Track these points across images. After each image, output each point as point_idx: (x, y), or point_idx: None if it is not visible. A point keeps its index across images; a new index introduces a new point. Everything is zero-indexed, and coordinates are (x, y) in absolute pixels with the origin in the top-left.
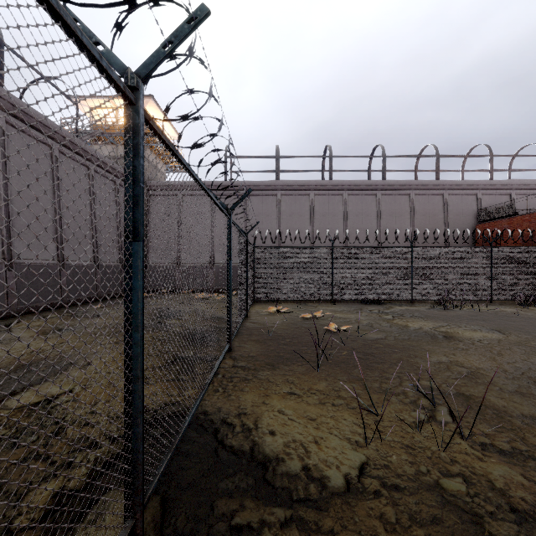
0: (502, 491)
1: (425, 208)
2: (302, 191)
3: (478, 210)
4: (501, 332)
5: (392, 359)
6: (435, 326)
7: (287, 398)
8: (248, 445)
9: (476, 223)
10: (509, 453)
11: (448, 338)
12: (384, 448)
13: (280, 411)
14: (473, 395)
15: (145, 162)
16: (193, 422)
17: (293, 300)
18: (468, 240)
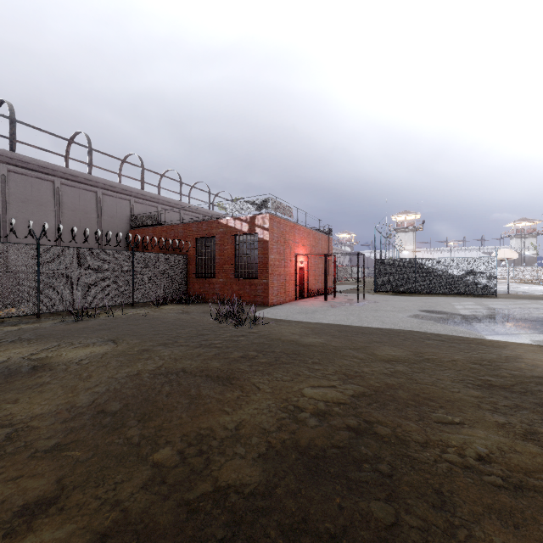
0: None
1: (76, 203)
2: None
3: (132, 216)
4: (115, 342)
5: None
6: (36, 351)
7: None
8: None
9: (130, 228)
10: None
11: (36, 369)
12: None
13: None
14: None
15: None
16: None
17: None
18: (122, 244)
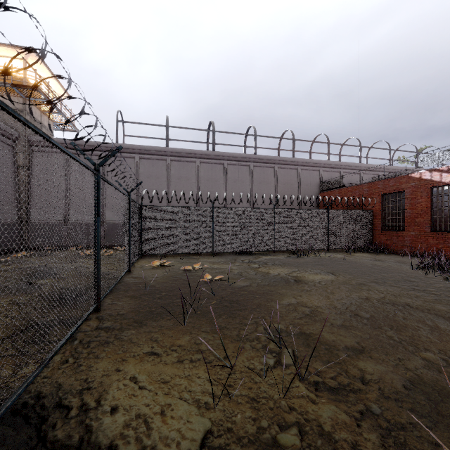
0: (329, 436)
1: (285, 179)
2: (189, 158)
3: (320, 182)
4: (333, 274)
5: (253, 305)
6: (289, 271)
7: (145, 360)
8: (78, 434)
9: (319, 191)
10: (336, 389)
11: (297, 282)
12: (231, 406)
13: (132, 379)
14: (312, 333)
15: (26, 116)
16: (14, 413)
17: (178, 253)
18: (314, 204)
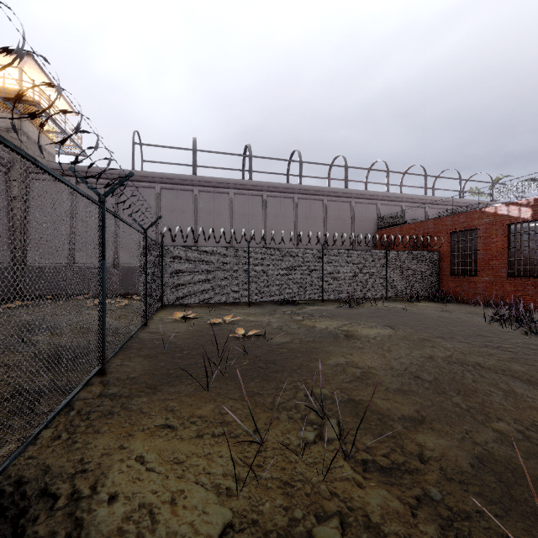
0: (377, 528)
1: (336, 214)
2: (221, 189)
3: (378, 218)
4: (392, 328)
5: (293, 366)
6: (339, 325)
7: (157, 435)
8: (65, 530)
9: (376, 229)
10: (388, 470)
11: (348, 337)
12: (259, 493)
13: (138, 458)
14: (363, 400)
15: (22, 137)
16: None
17: (207, 303)
18: (370, 244)
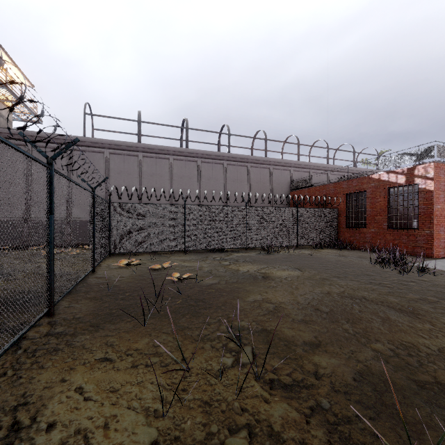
0: (278, 436)
1: (258, 178)
2: (162, 155)
3: (291, 181)
4: (300, 270)
5: (218, 303)
6: (258, 268)
7: (96, 367)
8: None
9: (290, 190)
10: (290, 386)
11: (265, 278)
12: (182, 413)
13: (77, 389)
14: (273, 330)
15: None
16: None
17: (149, 252)
18: (285, 203)
